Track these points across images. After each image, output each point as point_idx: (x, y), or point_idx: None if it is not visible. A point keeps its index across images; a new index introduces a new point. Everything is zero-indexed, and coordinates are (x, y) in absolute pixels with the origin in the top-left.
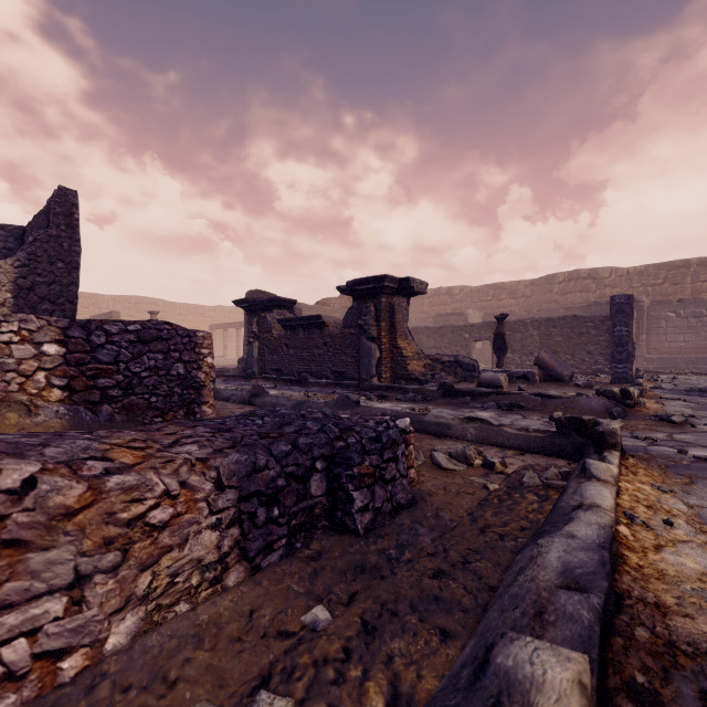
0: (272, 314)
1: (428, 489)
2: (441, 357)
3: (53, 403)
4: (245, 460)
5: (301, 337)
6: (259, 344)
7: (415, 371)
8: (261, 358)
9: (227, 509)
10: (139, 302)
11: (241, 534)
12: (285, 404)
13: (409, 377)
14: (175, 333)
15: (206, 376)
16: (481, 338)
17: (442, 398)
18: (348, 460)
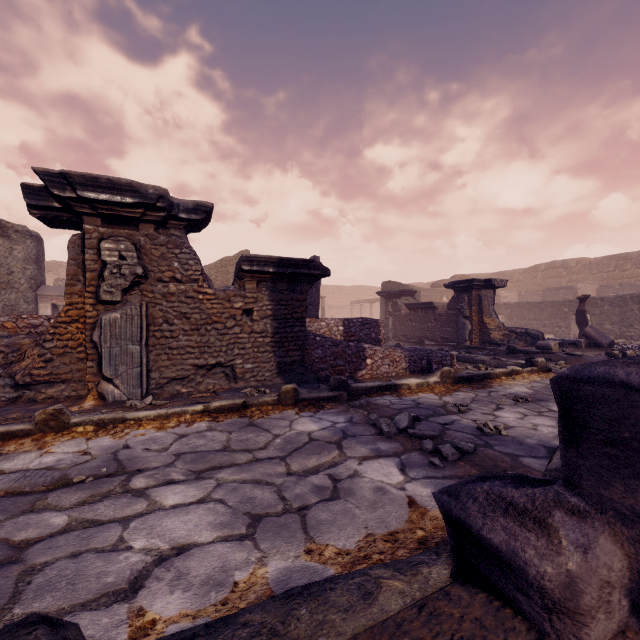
0: (401, 300)
1: (458, 371)
2: (515, 329)
3: None
4: (409, 353)
5: (419, 315)
6: (392, 319)
7: (496, 338)
8: (393, 328)
9: (406, 361)
10: None
11: (409, 367)
12: None
13: (491, 342)
14: (372, 321)
15: (382, 337)
16: None
17: (506, 354)
18: (432, 357)
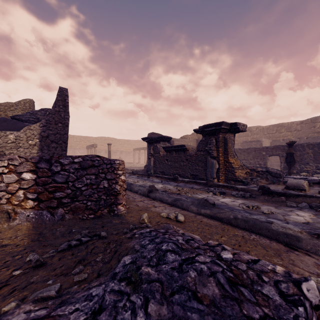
0: (160, 144)
1: None
2: (256, 168)
3: (27, 210)
4: None
5: (174, 156)
6: (153, 159)
7: (240, 176)
8: (154, 166)
9: None
10: (105, 139)
11: None
12: (167, 200)
13: (236, 179)
14: (102, 162)
15: (120, 187)
16: (273, 154)
17: (262, 195)
18: None
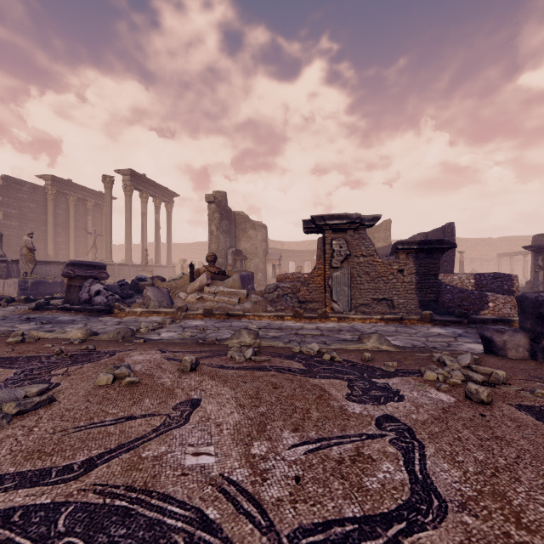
0: None
1: None
2: None
3: None
4: None
5: None
6: (543, 272)
7: None
8: None
9: None
10: None
11: None
12: None
13: None
14: (504, 276)
15: (515, 289)
16: None
17: None
18: None
